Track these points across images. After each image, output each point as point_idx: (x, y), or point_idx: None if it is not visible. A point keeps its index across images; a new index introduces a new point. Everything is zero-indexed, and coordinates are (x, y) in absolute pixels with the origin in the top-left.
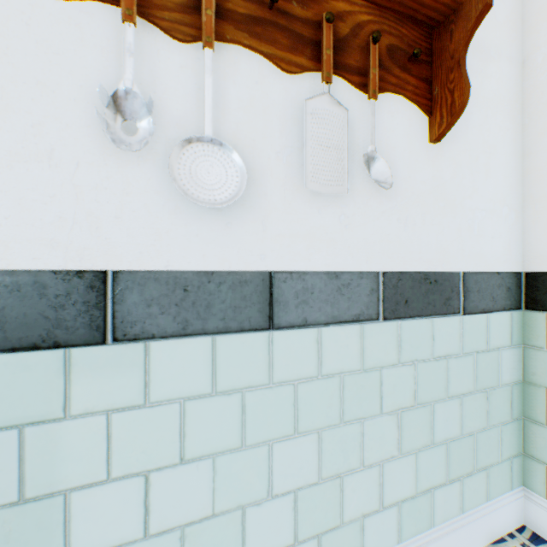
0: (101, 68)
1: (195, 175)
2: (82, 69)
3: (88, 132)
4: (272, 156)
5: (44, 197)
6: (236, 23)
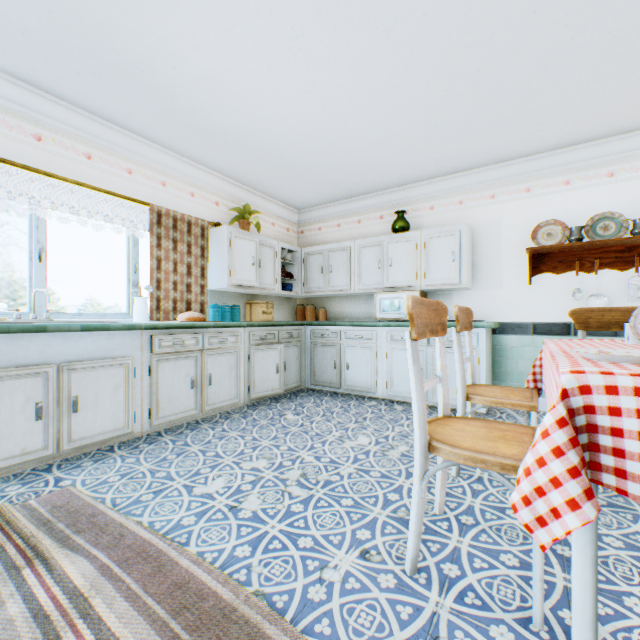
0: (569, 284)
1: (592, 303)
2: (565, 285)
3: (567, 297)
4: (616, 294)
5: (558, 309)
6: (603, 265)
